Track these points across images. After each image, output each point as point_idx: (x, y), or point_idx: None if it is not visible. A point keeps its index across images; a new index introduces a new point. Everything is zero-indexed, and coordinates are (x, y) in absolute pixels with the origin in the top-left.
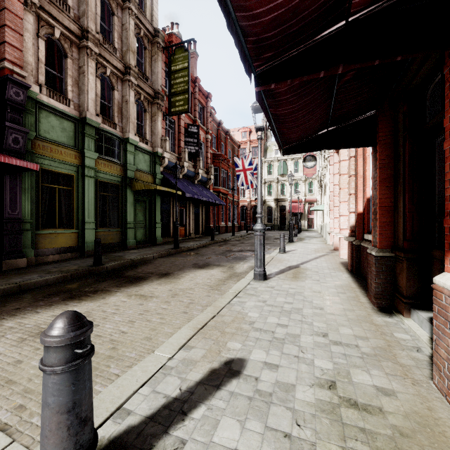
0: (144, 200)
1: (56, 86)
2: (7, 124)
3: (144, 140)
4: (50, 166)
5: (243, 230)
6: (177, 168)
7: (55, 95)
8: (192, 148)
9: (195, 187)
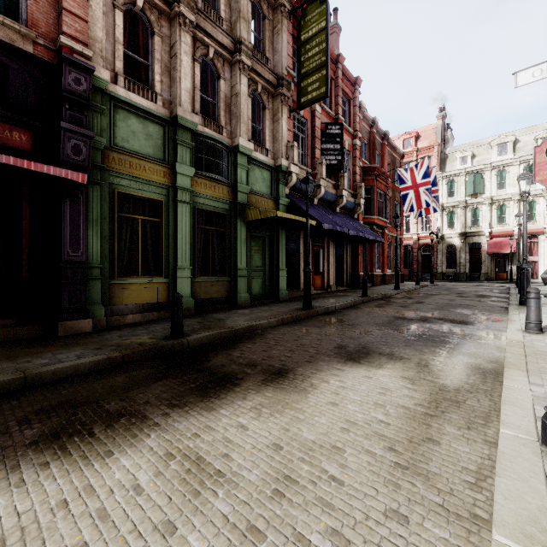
0: (262, 236)
1: (141, 78)
2: (62, 125)
3: (262, 150)
4: (130, 188)
5: (407, 280)
6: (308, 181)
7: (136, 87)
8: (332, 158)
9: (337, 216)
